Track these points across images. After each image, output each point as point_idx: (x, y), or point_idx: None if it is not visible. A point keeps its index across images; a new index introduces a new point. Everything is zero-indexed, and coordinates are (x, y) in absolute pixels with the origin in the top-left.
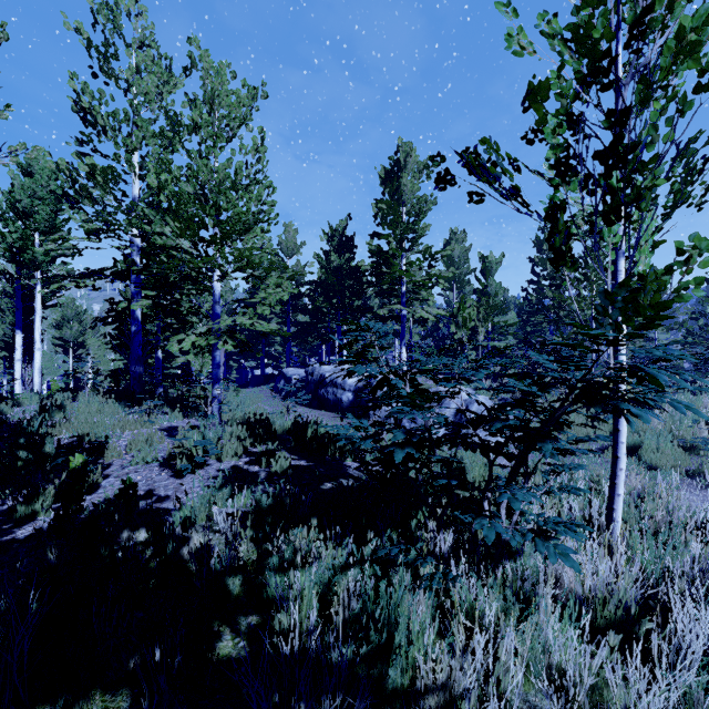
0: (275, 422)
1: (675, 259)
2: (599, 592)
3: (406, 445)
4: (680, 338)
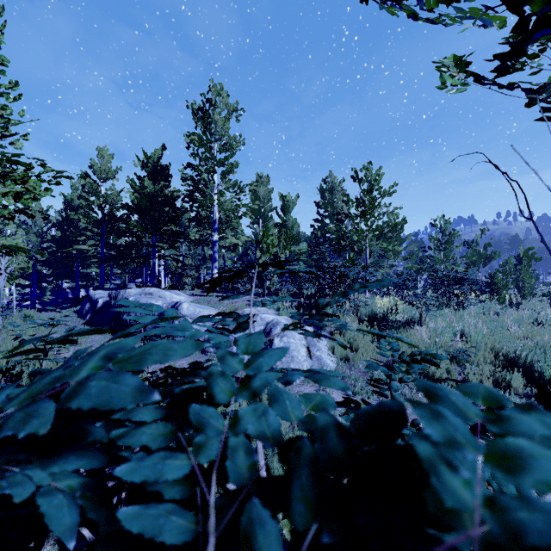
0: (22, 372)
1: None
2: None
3: None
4: (411, 265)
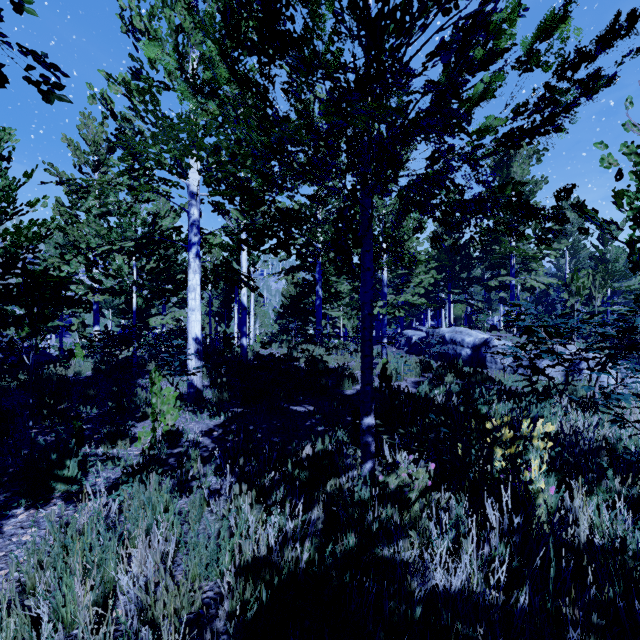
0: None
1: None
2: None
3: (547, 352)
4: None
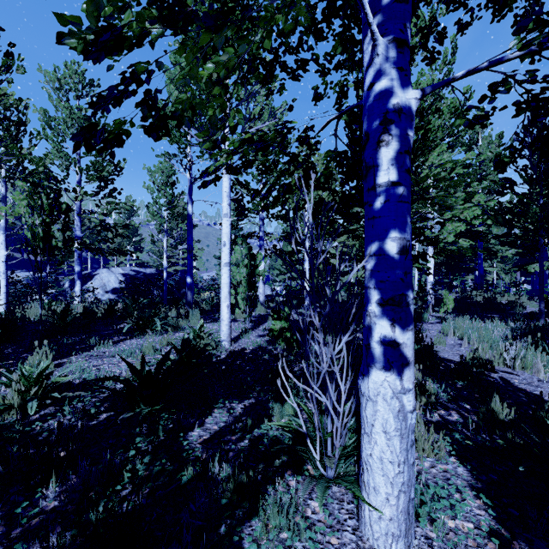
0: None
1: None
2: None
3: None
4: None
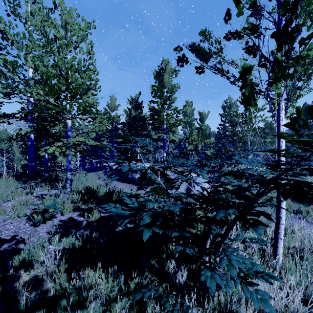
0: (99, 190)
1: (312, 102)
2: (280, 312)
3: (152, 225)
4: None
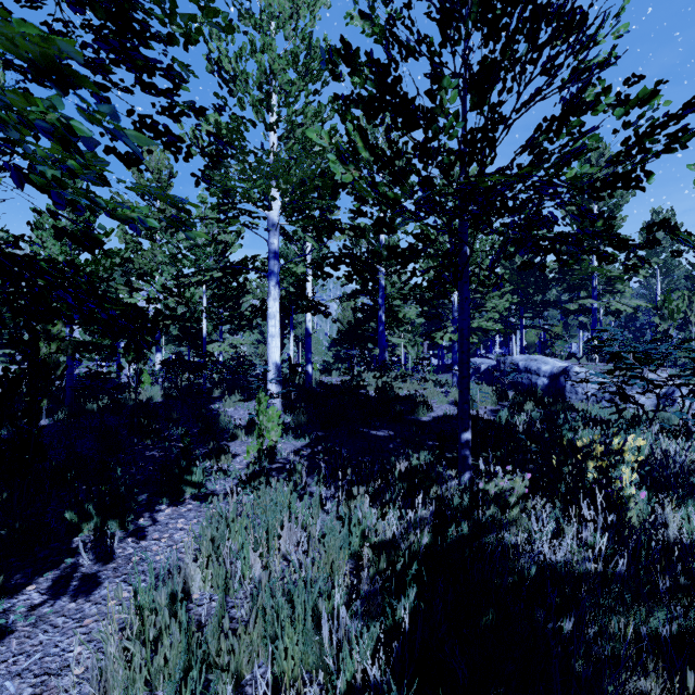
0: None
1: None
2: None
3: (636, 378)
4: None
